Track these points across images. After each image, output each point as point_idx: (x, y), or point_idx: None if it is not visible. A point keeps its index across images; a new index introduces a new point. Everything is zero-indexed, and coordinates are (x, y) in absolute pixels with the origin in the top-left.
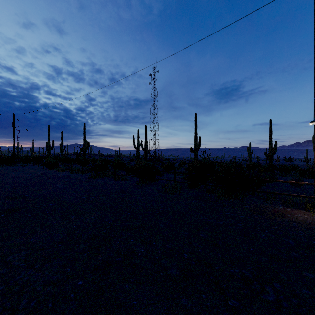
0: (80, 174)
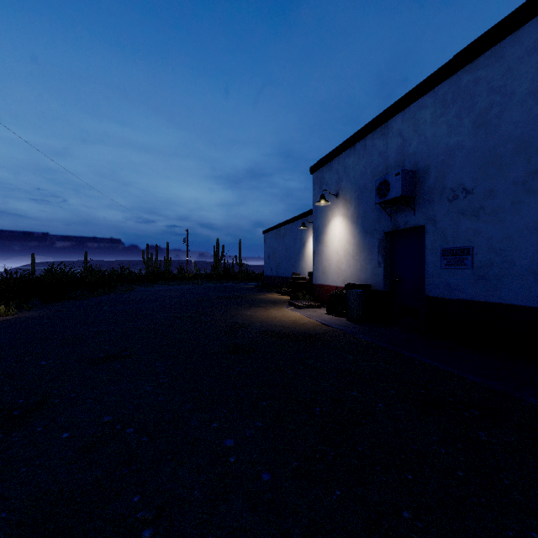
0: None
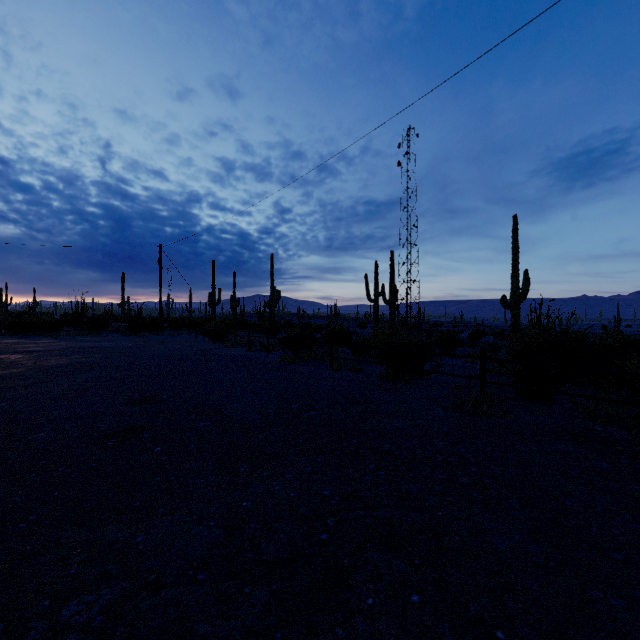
0: (265, 353)
